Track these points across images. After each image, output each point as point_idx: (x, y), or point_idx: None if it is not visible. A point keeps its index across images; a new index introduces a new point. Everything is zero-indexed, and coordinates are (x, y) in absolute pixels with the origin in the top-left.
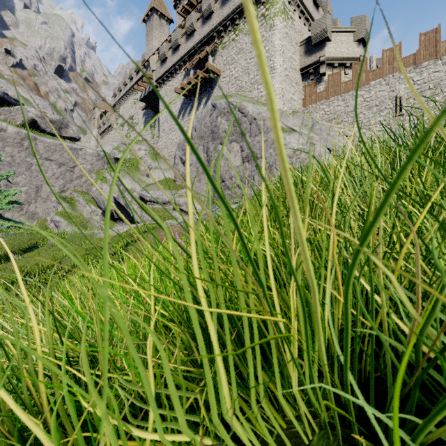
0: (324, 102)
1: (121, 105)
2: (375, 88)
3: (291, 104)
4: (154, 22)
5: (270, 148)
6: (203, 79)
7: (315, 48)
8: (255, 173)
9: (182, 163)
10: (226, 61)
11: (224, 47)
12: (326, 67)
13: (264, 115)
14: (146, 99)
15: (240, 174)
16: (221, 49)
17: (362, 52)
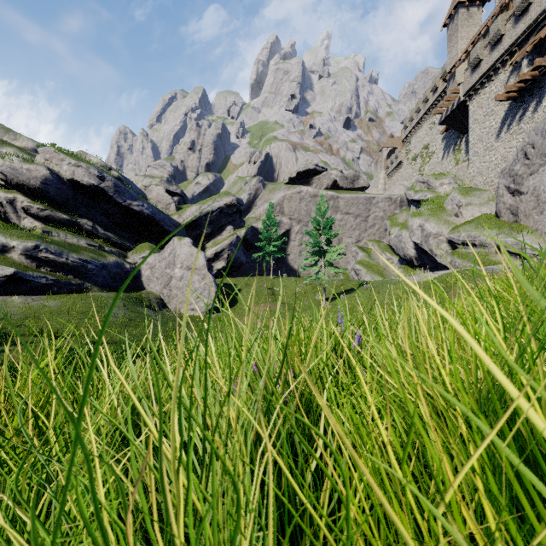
0: None
1: (412, 136)
2: None
3: None
4: (459, 20)
5: None
6: (545, 66)
7: None
8: None
9: (510, 193)
10: None
11: None
12: None
13: None
14: (448, 120)
15: None
16: None
17: None
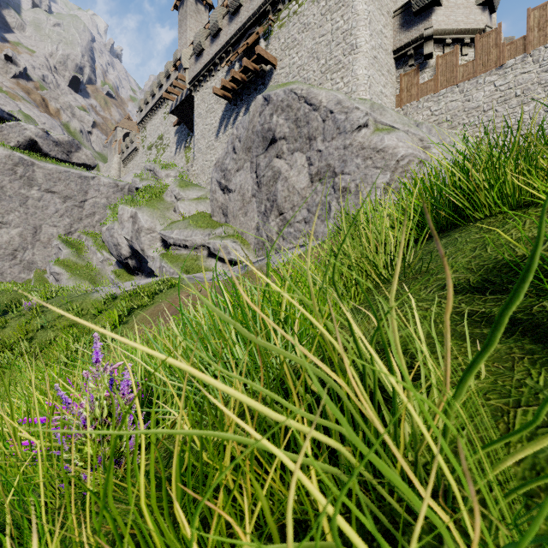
0: (430, 98)
1: (148, 122)
2: (515, 70)
3: (381, 101)
4: (188, 8)
5: (356, 157)
6: (252, 72)
7: (416, 18)
8: (332, 197)
9: (222, 189)
10: (285, 45)
11: (282, 25)
12: (433, 46)
13: (346, 105)
14: (178, 110)
15: (308, 201)
16: (278, 28)
17: (488, 22)
